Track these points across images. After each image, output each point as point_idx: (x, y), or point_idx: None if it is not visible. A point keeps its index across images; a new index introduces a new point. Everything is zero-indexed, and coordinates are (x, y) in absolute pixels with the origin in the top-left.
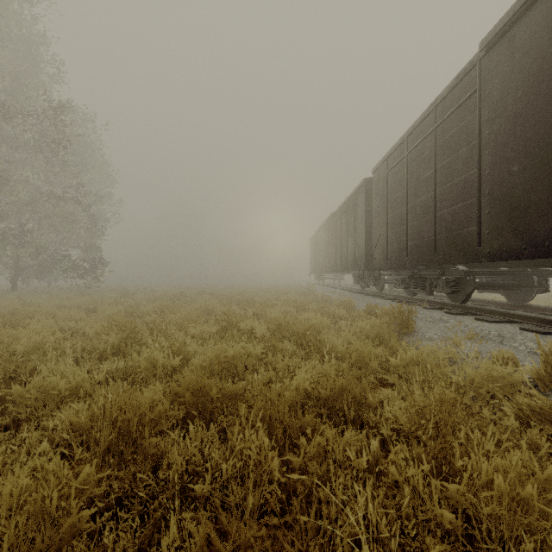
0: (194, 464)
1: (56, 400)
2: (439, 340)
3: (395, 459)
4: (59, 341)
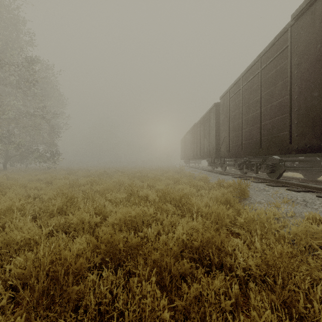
0: (105, 304)
1: (15, 248)
2: (265, 203)
3: (254, 303)
4: (24, 205)
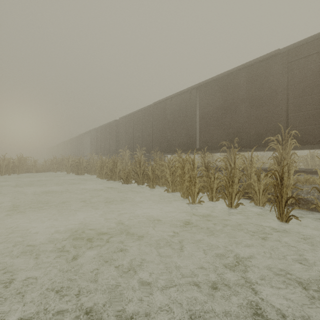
0: None
1: None
2: None
3: None
4: None
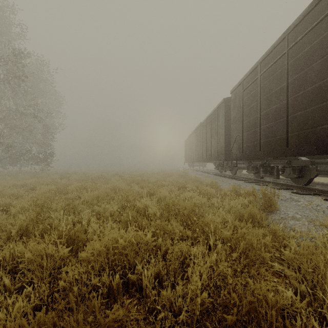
0: None
1: None
2: (304, 220)
3: None
4: None
